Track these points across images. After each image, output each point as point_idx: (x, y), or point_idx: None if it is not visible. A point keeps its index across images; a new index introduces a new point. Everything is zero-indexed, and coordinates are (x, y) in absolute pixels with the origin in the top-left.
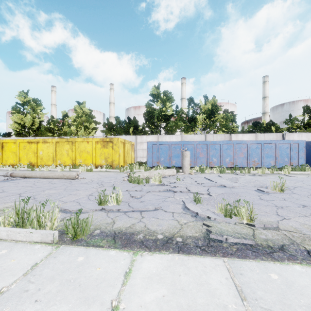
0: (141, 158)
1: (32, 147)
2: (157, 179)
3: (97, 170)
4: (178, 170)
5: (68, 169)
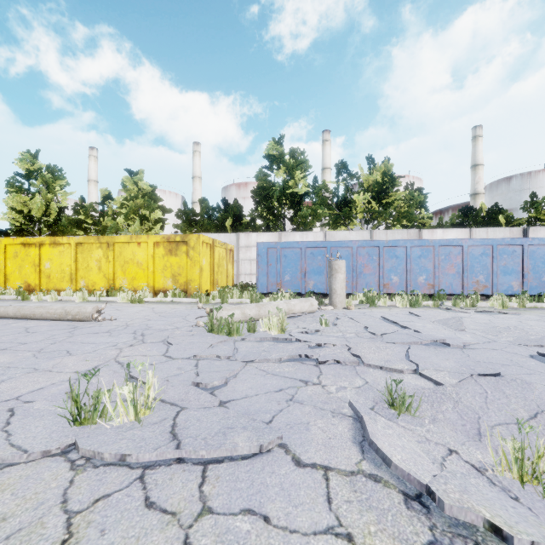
0: (247, 277)
1: (31, 255)
2: (274, 323)
3: (155, 299)
4: (320, 301)
5: (96, 297)
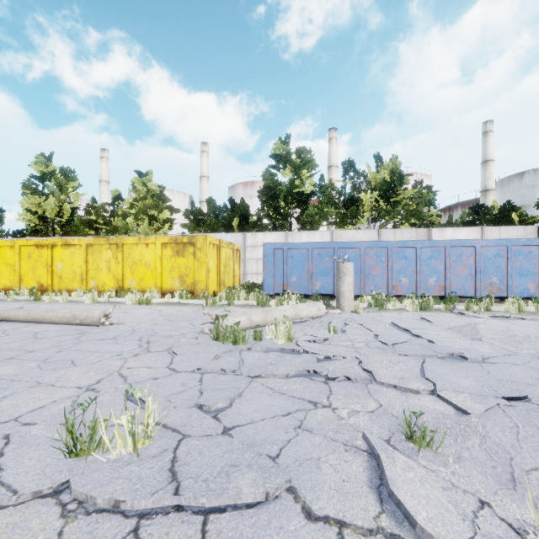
0: (253, 276)
1: (44, 256)
2: (281, 331)
3: (162, 301)
4: (327, 304)
5: (105, 298)
